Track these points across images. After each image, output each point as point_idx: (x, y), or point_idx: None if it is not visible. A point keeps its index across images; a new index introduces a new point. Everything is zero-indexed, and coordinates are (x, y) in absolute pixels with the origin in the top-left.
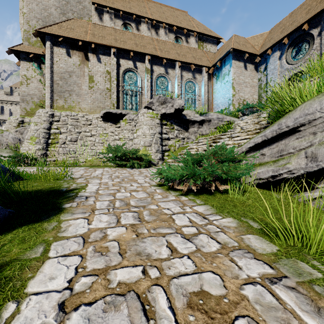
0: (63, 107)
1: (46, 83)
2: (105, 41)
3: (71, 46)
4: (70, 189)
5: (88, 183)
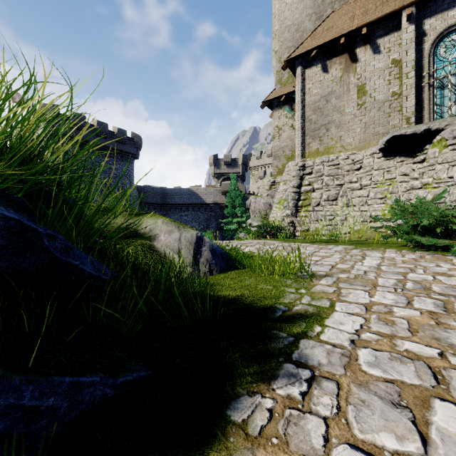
0: (317, 151)
1: (296, 125)
2: (388, 8)
3: (328, 56)
4: (289, 314)
5: (337, 297)
